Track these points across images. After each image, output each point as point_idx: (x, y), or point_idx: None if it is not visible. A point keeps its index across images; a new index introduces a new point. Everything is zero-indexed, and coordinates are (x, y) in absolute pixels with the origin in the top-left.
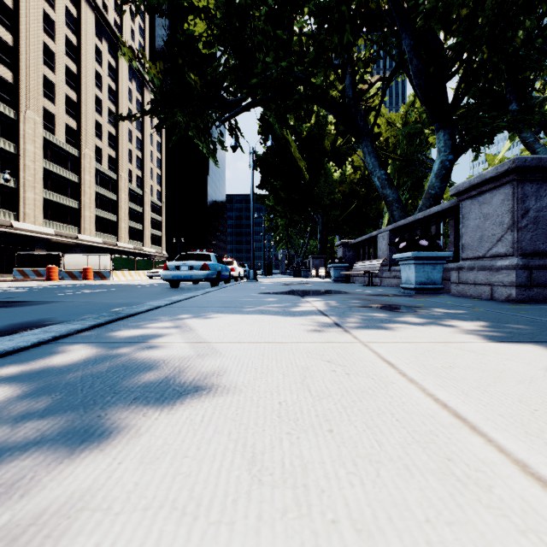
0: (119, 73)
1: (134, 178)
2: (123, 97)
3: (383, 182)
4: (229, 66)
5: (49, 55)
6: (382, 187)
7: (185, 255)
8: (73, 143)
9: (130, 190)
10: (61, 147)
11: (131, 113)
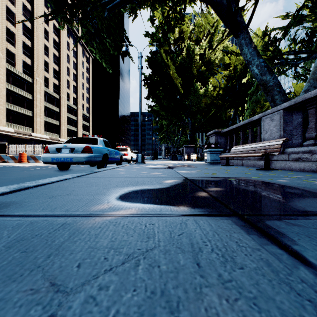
0: (60, 32)
1: (71, 98)
2: (63, 46)
3: (262, 69)
4: None
5: (11, 14)
6: (261, 74)
7: (72, 139)
8: (29, 73)
9: (68, 106)
10: (19, 75)
11: (69, 57)
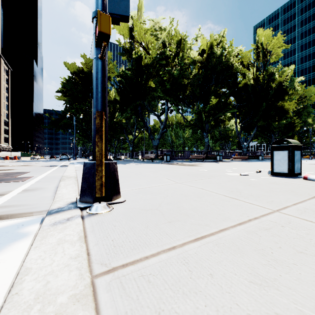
0: None
1: None
2: None
3: None
4: (67, 108)
5: None
6: None
7: (62, 154)
8: None
9: None
10: None
11: None
